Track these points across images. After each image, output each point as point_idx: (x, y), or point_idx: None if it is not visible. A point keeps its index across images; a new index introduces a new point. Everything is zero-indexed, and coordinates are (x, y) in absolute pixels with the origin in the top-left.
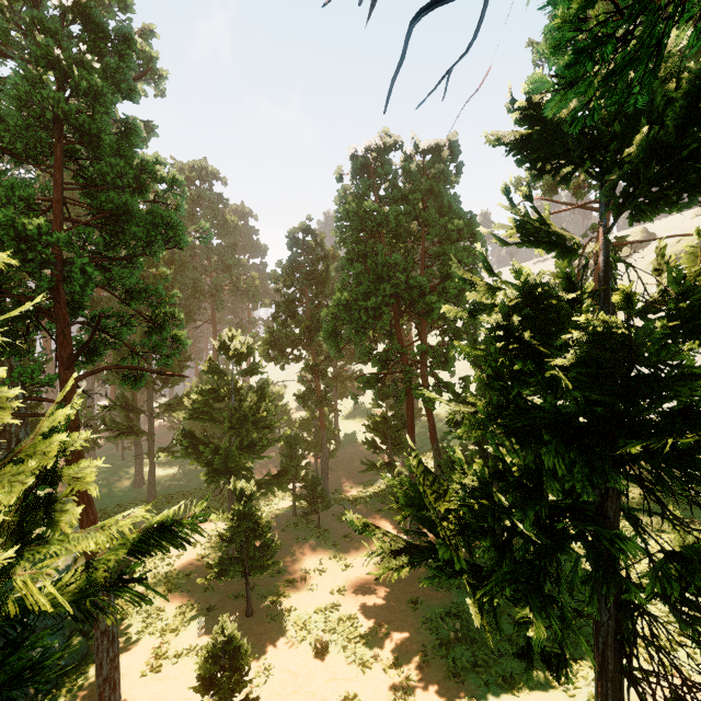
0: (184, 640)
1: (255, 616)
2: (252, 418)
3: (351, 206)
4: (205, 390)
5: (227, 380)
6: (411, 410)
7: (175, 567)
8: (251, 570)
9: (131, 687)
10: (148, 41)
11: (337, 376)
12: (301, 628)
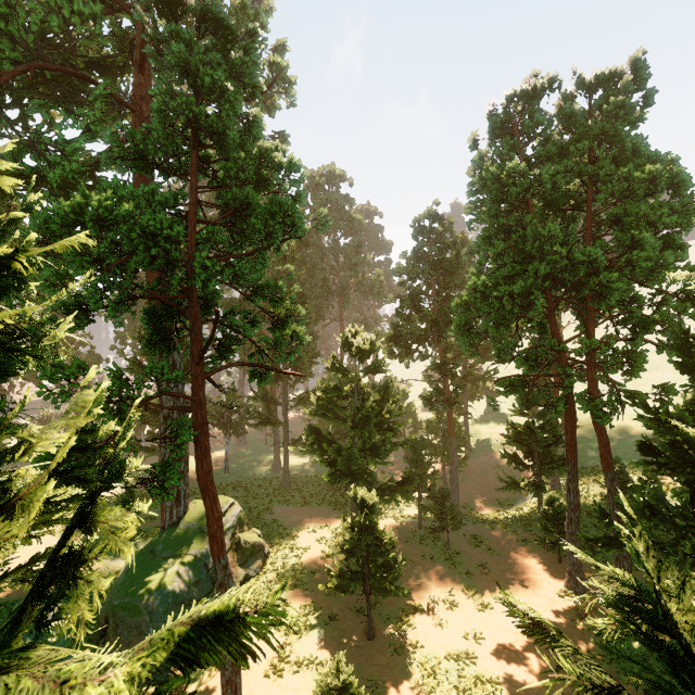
0: (305, 646)
1: (377, 641)
2: (375, 419)
3: (489, 172)
4: (329, 387)
5: (350, 378)
6: (571, 423)
7: (302, 561)
8: (372, 588)
9: (256, 685)
10: (281, 56)
11: (468, 375)
12: (429, 674)
